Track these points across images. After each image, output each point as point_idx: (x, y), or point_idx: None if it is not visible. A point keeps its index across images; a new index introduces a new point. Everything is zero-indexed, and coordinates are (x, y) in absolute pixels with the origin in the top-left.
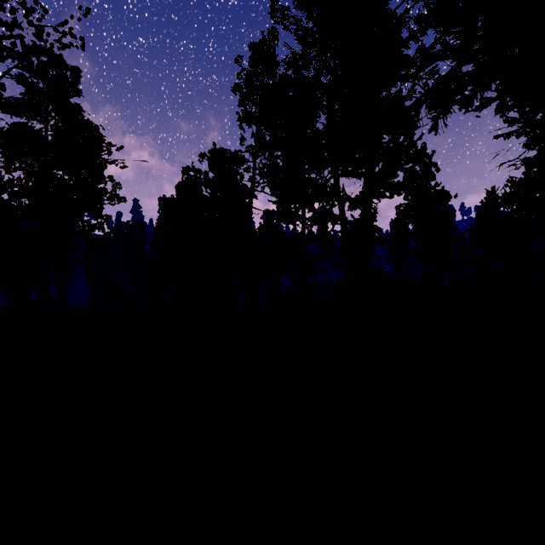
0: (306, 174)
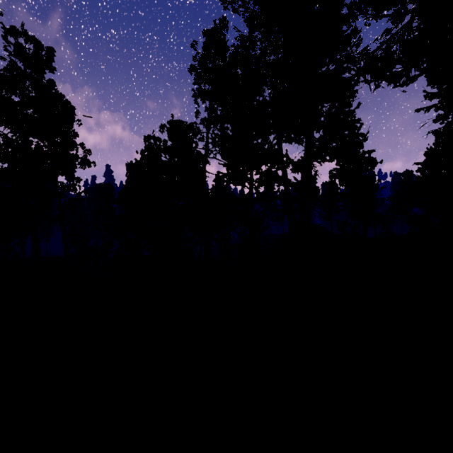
0: (254, 139)
